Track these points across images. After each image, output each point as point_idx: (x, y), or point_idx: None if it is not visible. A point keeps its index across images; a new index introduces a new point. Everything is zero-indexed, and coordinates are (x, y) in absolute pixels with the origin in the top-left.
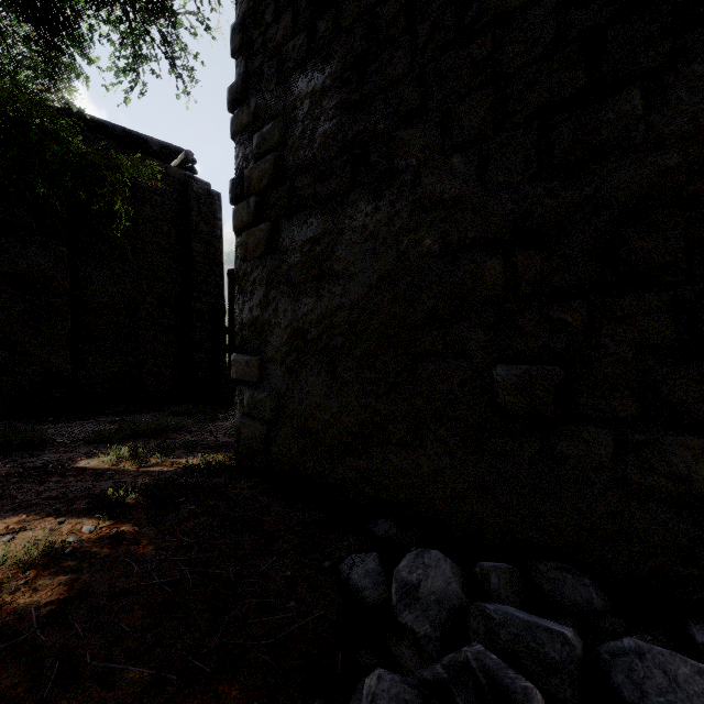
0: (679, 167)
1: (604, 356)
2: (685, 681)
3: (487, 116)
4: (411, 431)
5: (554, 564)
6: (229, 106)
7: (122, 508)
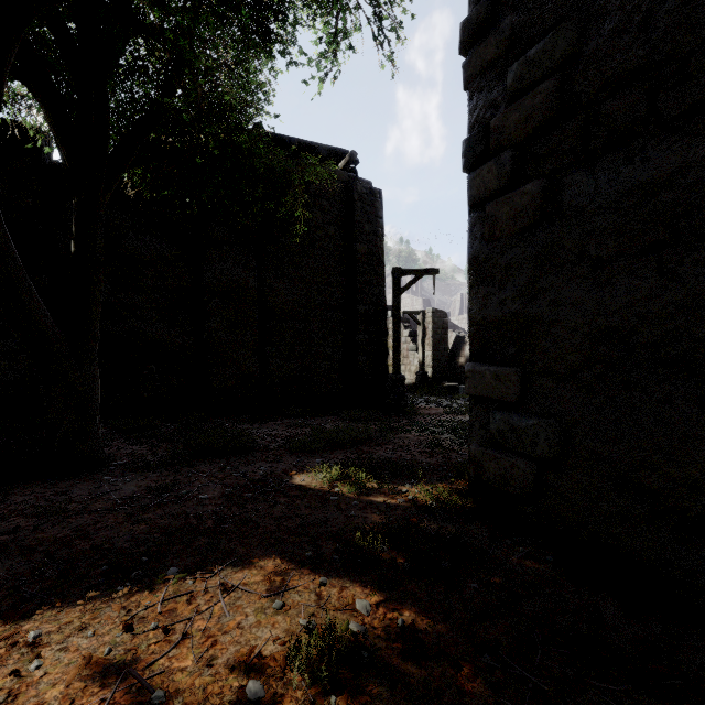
0: None
1: None
2: None
3: None
4: None
5: None
6: (463, 45)
7: (380, 567)
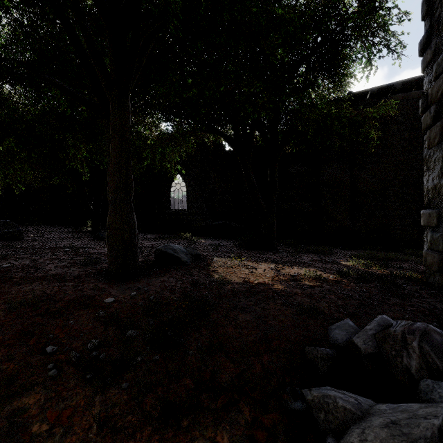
0: None
1: None
2: None
3: None
4: None
5: None
6: (418, 54)
7: (347, 276)
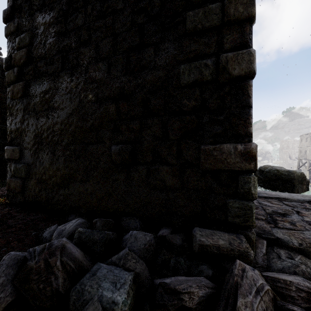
0: (162, 77)
1: (144, 141)
2: (139, 238)
3: (111, 48)
4: (85, 175)
5: (129, 217)
6: (3, 20)
7: None
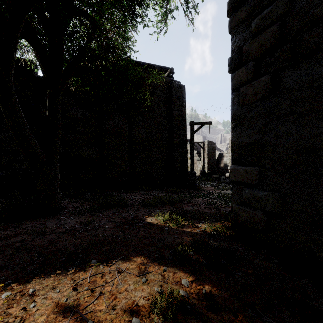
0: None
1: None
2: None
3: None
4: None
5: None
6: (228, 12)
7: (191, 263)
